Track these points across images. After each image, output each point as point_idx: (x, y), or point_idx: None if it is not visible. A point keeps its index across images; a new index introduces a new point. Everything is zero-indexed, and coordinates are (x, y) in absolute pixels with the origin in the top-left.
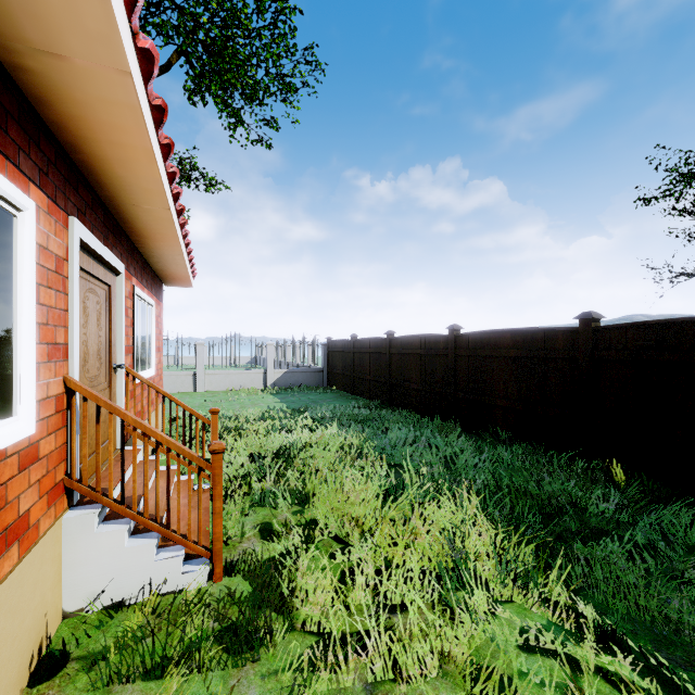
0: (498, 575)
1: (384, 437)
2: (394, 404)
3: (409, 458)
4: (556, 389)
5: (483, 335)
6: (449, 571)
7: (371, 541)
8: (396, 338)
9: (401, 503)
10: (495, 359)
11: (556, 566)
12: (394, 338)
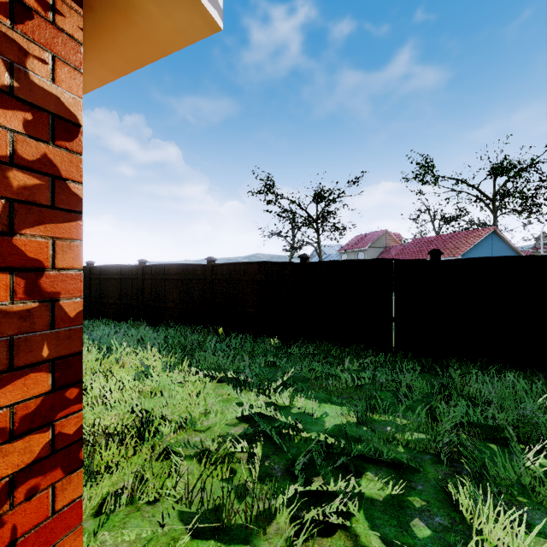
0: (163, 369)
1: (91, 336)
2: (94, 316)
3: (114, 341)
4: (198, 295)
5: (161, 266)
6: (141, 373)
7: (100, 371)
8: (96, 266)
9: (111, 362)
10: (168, 281)
11: (186, 359)
12: (94, 266)
